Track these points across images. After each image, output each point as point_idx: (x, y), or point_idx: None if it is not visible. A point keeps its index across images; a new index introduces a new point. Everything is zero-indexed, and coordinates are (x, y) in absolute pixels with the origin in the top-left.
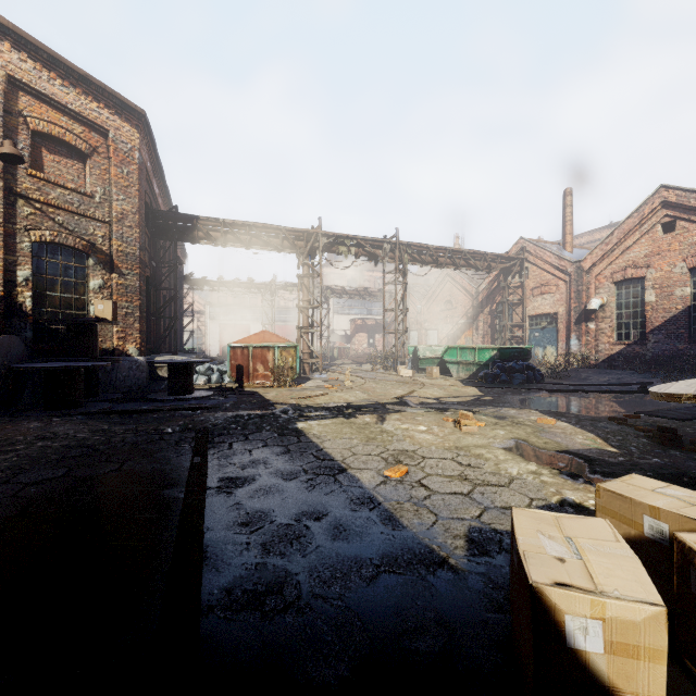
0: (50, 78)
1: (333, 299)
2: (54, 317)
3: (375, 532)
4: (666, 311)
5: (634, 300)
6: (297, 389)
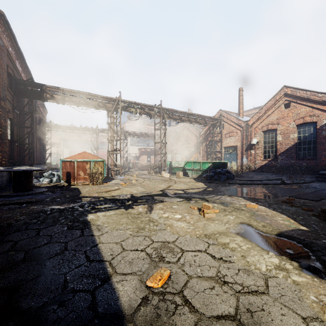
0: None
1: (129, 138)
2: None
3: None
4: (286, 145)
5: (272, 140)
6: (103, 186)
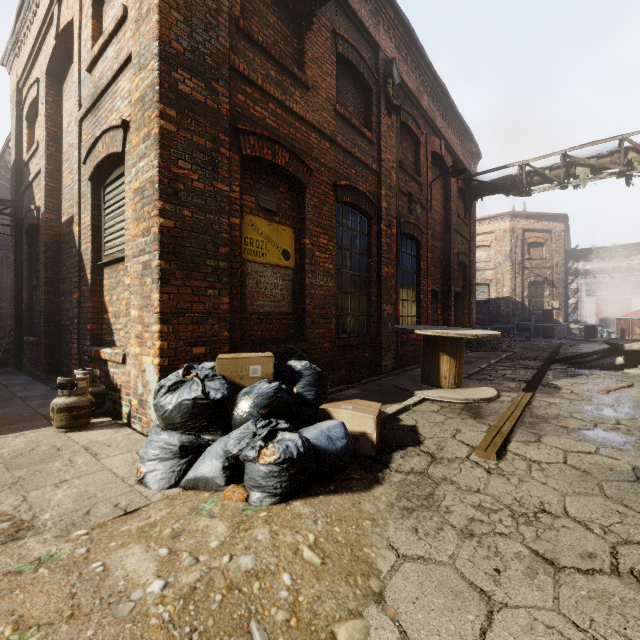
0: (533, 222)
1: None
2: (533, 308)
3: None
4: None
5: None
6: None
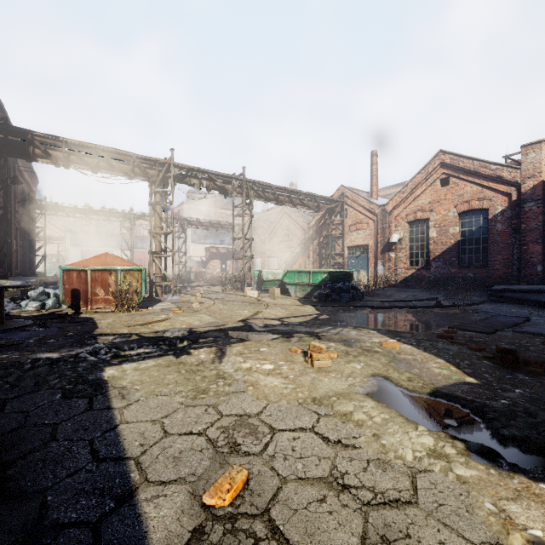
0: None
1: (190, 230)
2: None
3: None
4: (443, 244)
5: (422, 236)
6: (141, 314)
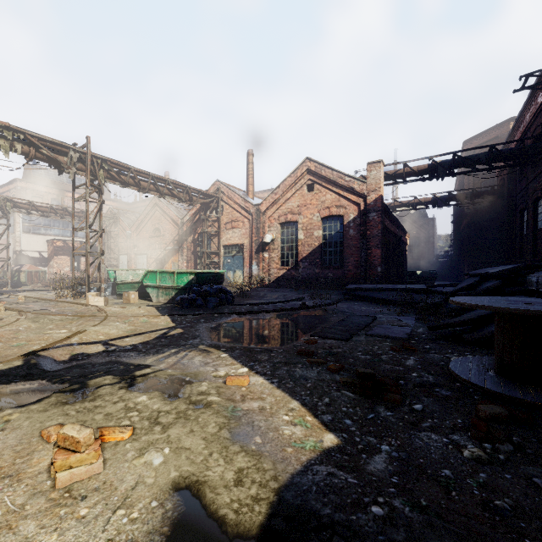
0: None
1: (22, 216)
2: None
3: None
4: (309, 246)
5: (292, 237)
6: None
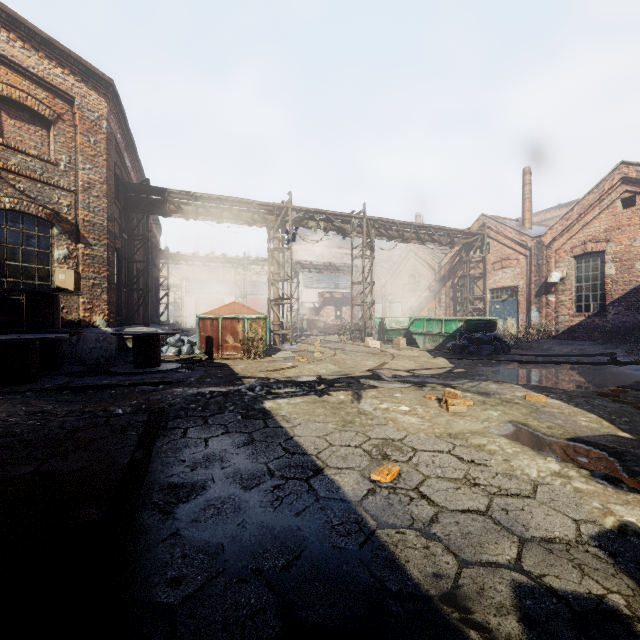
0: (10, 40)
1: (302, 274)
2: (15, 287)
3: (373, 596)
4: (626, 284)
5: (594, 273)
6: (267, 361)
